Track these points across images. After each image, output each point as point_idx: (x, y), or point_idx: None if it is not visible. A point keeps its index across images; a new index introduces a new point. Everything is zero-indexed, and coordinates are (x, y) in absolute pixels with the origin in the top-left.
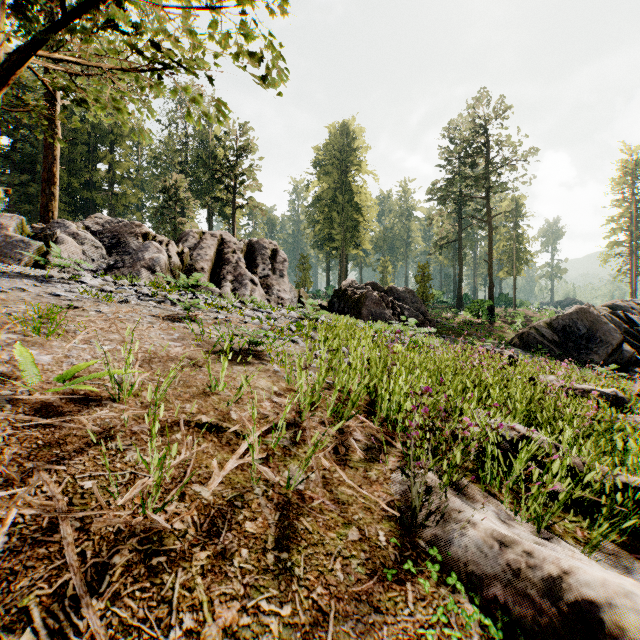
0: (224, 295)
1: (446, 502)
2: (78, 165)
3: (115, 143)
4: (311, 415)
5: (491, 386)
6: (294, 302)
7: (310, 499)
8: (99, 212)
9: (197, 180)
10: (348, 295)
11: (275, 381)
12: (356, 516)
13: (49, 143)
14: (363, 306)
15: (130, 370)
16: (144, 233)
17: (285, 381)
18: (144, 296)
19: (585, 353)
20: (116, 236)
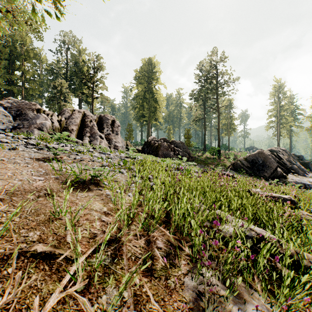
0: (84, 144)
1: None
2: (3, 71)
3: (25, 60)
4: (127, 232)
5: (231, 197)
6: (124, 148)
7: None
8: (16, 97)
9: (73, 83)
10: (152, 144)
11: (105, 203)
12: None
13: None
14: (159, 150)
15: None
16: (37, 109)
17: (112, 202)
18: (31, 145)
19: (261, 172)
20: (20, 110)
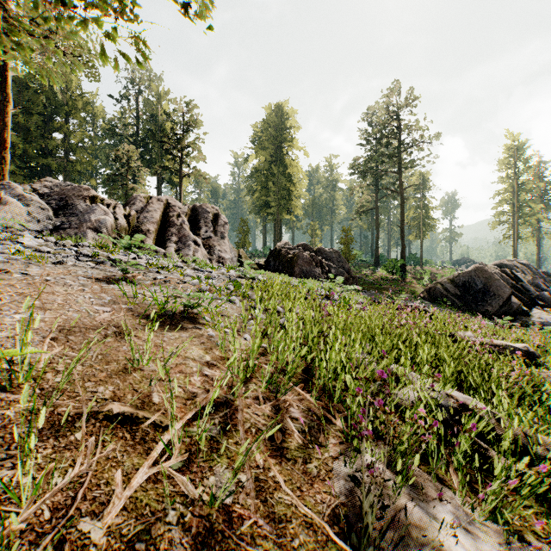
0: (168, 255)
1: (401, 511)
2: (34, 133)
3: (70, 114)
4: (244, 392)
5: (419, 345)
6: (234, 261)
7: (239, 519)
8: (55, 177)
9: (147, 151)
10: (282, 255)
11: (208, 348)
12: (296, 540)
13: (1, 110)
14: (296, 265)
15: (29, 350)
16: (92, 196)
17: (219, 348)
18: (84, 256)
19: (481, 305)
20: (64, 198)
